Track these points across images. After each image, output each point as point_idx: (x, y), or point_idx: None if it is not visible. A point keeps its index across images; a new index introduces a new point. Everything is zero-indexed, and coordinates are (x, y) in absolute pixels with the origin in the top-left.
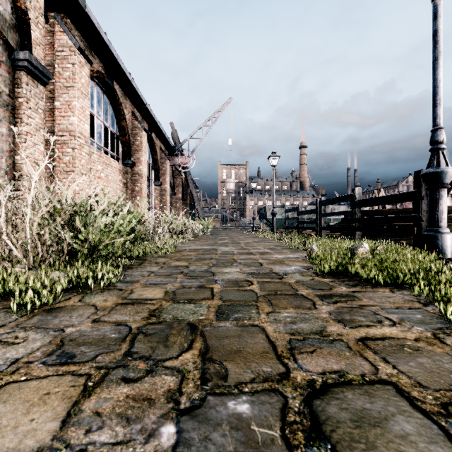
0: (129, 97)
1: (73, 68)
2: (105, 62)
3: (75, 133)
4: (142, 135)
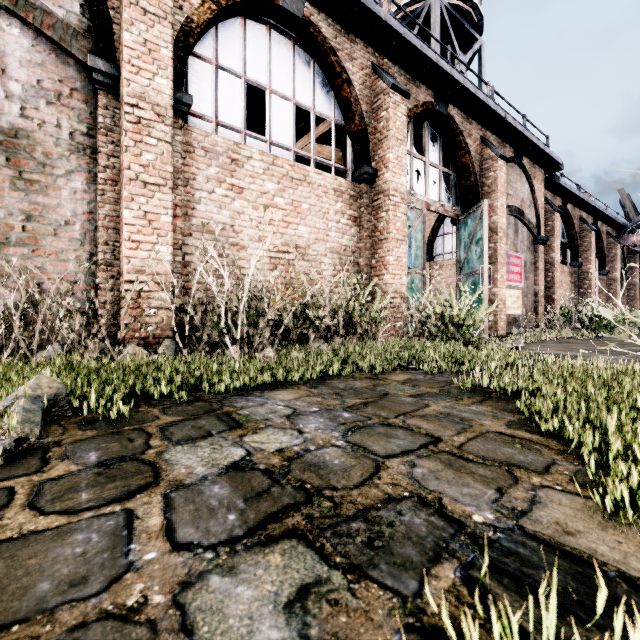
0: (578, 206)
1: (552, 224)
2: (563, 197)
3: (553, 263)
4: (590, 236)
